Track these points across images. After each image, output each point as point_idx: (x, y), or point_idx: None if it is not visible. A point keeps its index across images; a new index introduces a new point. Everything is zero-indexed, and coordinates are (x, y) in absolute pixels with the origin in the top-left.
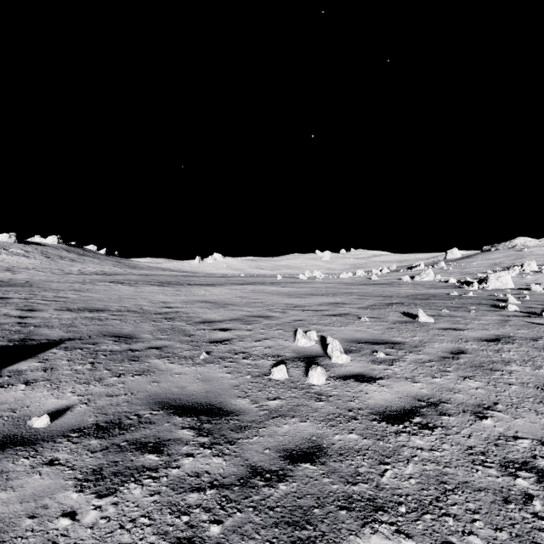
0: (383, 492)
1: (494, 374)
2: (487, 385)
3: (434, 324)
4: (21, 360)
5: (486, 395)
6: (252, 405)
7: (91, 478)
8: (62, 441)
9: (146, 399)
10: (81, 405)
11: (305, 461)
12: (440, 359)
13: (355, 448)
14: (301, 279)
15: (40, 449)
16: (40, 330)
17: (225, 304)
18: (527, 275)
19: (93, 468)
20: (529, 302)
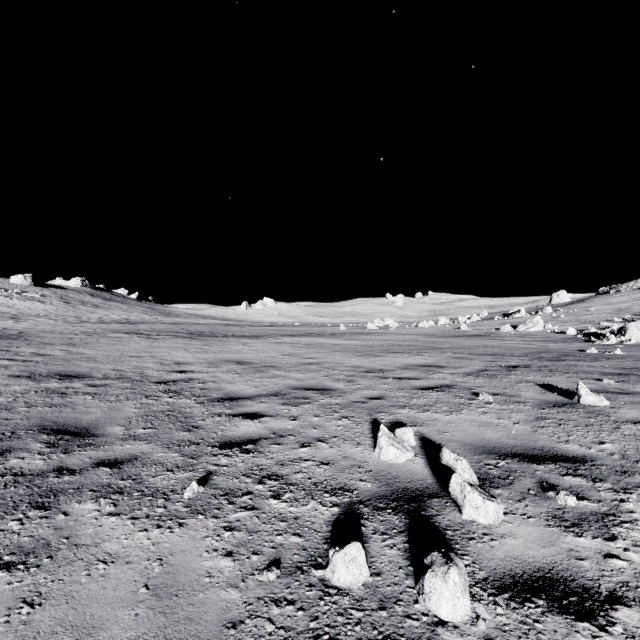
0: None
1: None
2: None
3: (614, 410)
4: None
5: None
6: None
7: None
8: None
9: None
10: None
11: None
12: None
13: None
14: (370, 329)
15: None
16: None
17: (265, 367)
18: None
19: None
20: None
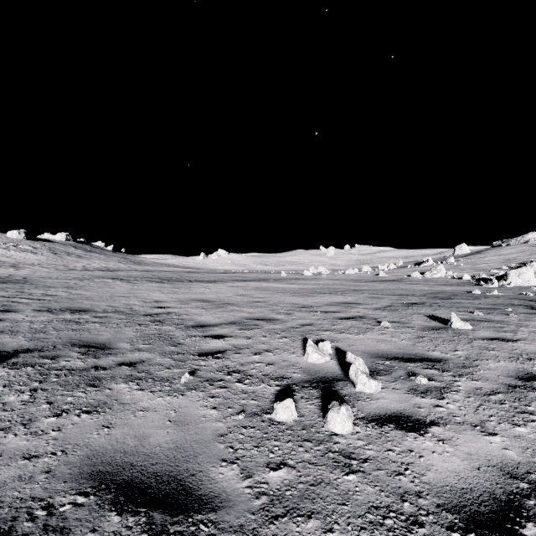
0: None
1: None
2: None
3: (473, 331)
4: None
5: None
6: (243, 481)
7: None
8: None
9: (79, 466)
10: None
11: None
12: (509, 390)
13: None
14: (306, 275)
15: None
16: None
17: (224, 304)
18: None
19: None
20: None
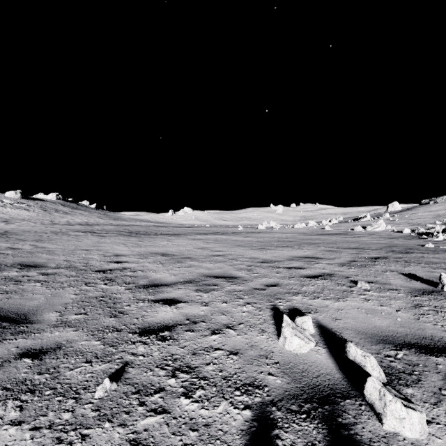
0: None
1: None
2: None
3: None
4: None
5: None
6: None
7: None
8: None
9: None
10: None
11: None
12: None
13: None
14: (260, 229)
15: None
16: None
17: (183, 258)
18: None
19: None
20: None
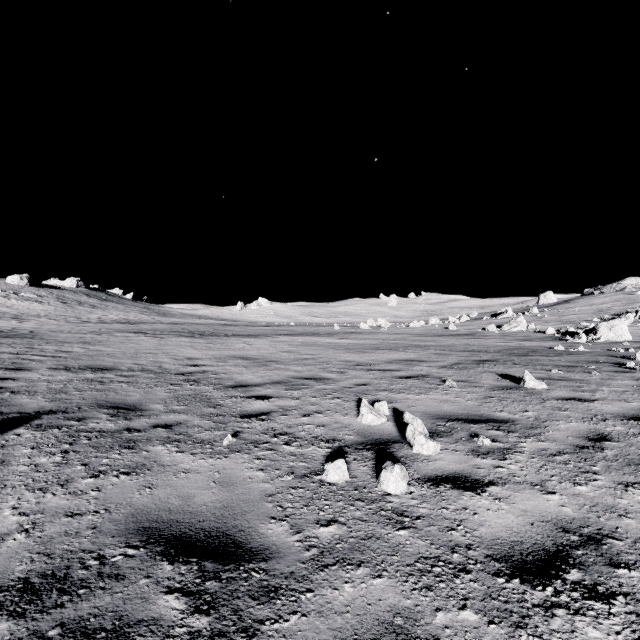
0: None
1: None
2: None
3: (548, 391)
4: None
5: None
6: (293, 535)
7: None
8: None
9: (125, 523)
10: (17, 534)
11: None
12: (576, 451)
13: None
14: (362, 328)
15: None
16: (16, 398)
17: (267, 361)
18: None
19: None
20: None
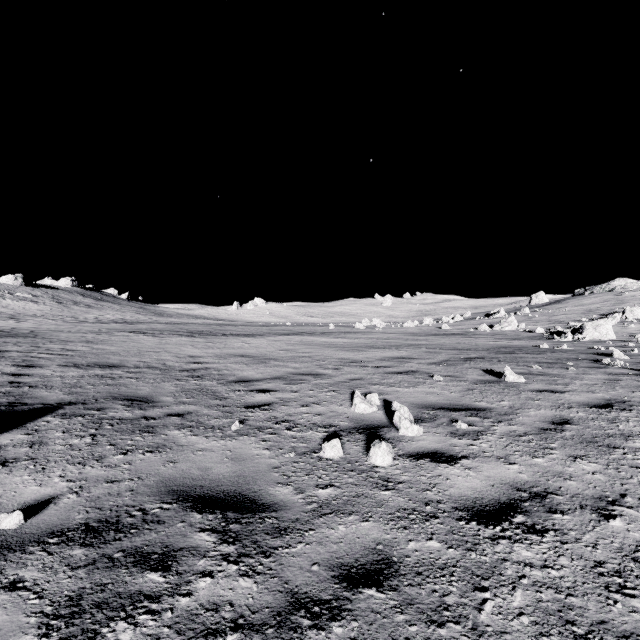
0: (485, 639)
1: (613, 453)
2: (607, 468)
3: (526, 384)
4: (4, 432)
5: (608, 483)
6: (297, 495)
7: (64, 612)
8: (34, 551)
9: (157, 487)
10: (69, 494)
11: (369, 585)
12: (539, 432)
13: (438, 563)
14: (358, 328)
15: (1, 563)
16: (36, 391)
17: (266, 359)
18: (630, 324)
19: (69, 596)
20: (638, 356)
